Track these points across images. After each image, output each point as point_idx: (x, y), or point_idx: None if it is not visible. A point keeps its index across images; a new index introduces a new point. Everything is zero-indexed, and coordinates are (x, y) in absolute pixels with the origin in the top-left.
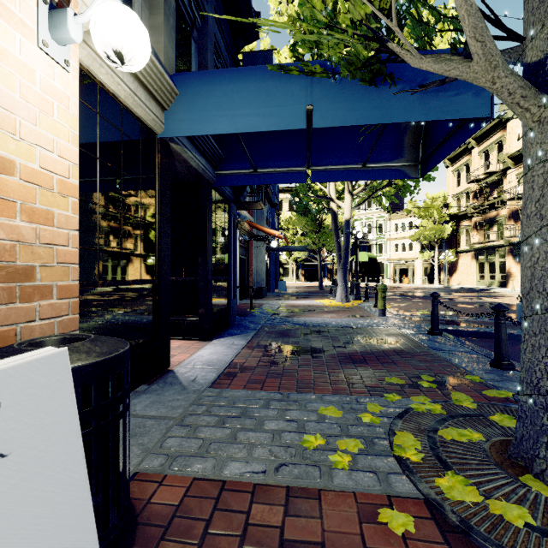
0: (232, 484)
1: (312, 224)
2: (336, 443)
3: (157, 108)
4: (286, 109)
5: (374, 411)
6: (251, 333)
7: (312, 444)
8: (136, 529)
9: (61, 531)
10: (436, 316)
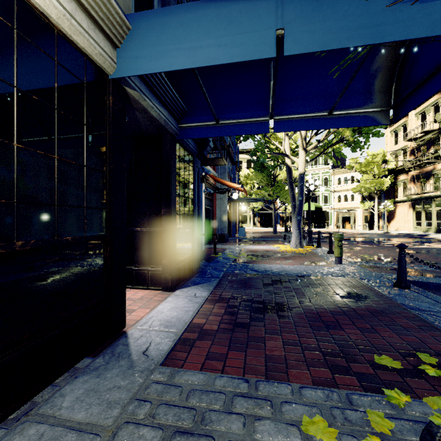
0: None
1: (268, 179)
2: None
3: (106, 43)
4: (252, 35)
5: (383, 431)
6: (213, 282)
7: None
8: None
9: None
10: (403, 268)
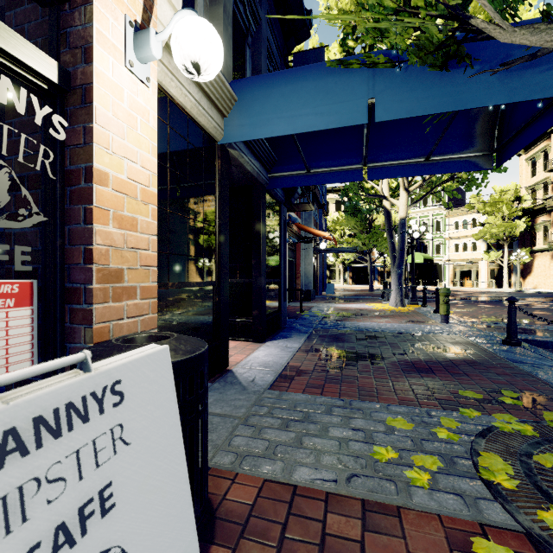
0: (303, 489)
1: (362, 224)
2: (411, 459)
3: (218, 115)
4: (346, 104)
5: (450, 426)
6: (303, 336)
7: (384, 457)
8: (215, 523)
9: (169, 519)
10: (513, 324)
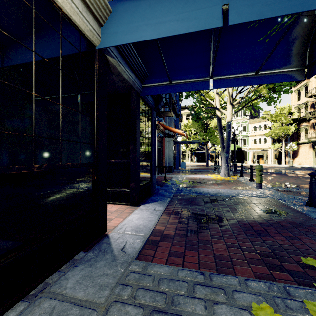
0: None
1: (202, 127)
2: None
3: (94, 22)
4: (203, 11)
5: None
6: (167, 200)
7: None
8: None
9: None
10: (314, 191)
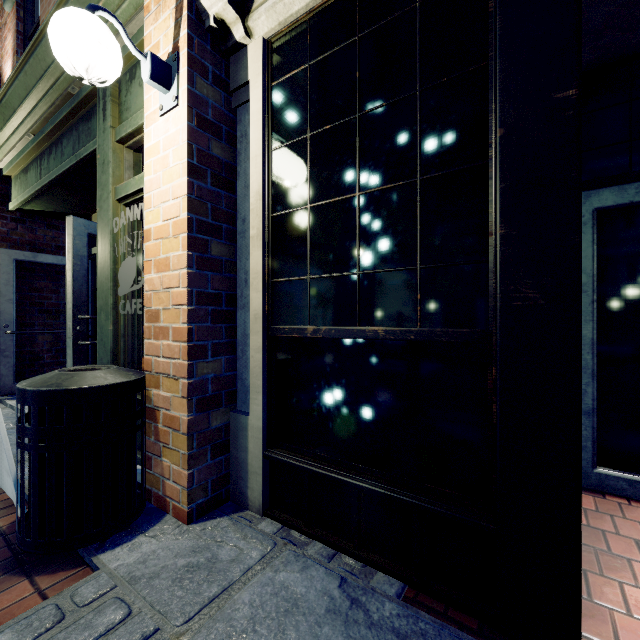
0: None
1: None
2: None
3: None
4: None
5: None
6: None
7: None
8: (19, 575)
9: None
10: None
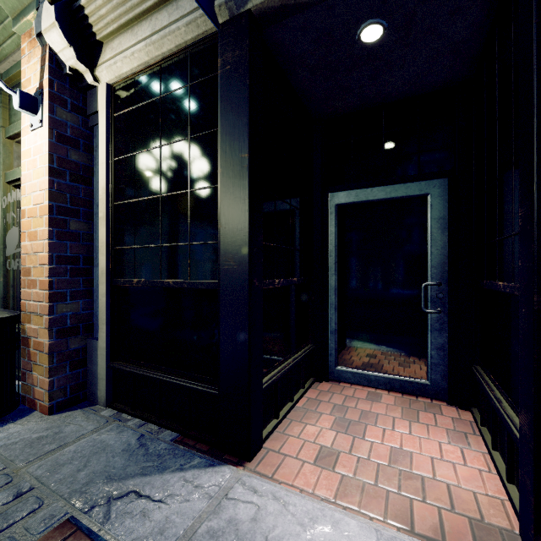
0: None
1: None
2: None
3: None
4: None
5: None
6: None
7: None
8: None
9: None
10: None
